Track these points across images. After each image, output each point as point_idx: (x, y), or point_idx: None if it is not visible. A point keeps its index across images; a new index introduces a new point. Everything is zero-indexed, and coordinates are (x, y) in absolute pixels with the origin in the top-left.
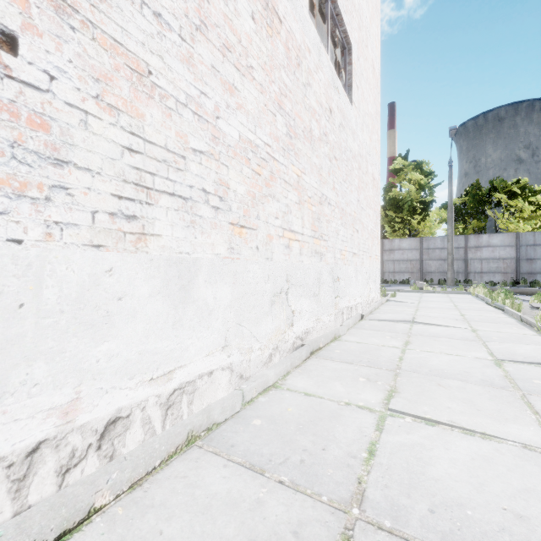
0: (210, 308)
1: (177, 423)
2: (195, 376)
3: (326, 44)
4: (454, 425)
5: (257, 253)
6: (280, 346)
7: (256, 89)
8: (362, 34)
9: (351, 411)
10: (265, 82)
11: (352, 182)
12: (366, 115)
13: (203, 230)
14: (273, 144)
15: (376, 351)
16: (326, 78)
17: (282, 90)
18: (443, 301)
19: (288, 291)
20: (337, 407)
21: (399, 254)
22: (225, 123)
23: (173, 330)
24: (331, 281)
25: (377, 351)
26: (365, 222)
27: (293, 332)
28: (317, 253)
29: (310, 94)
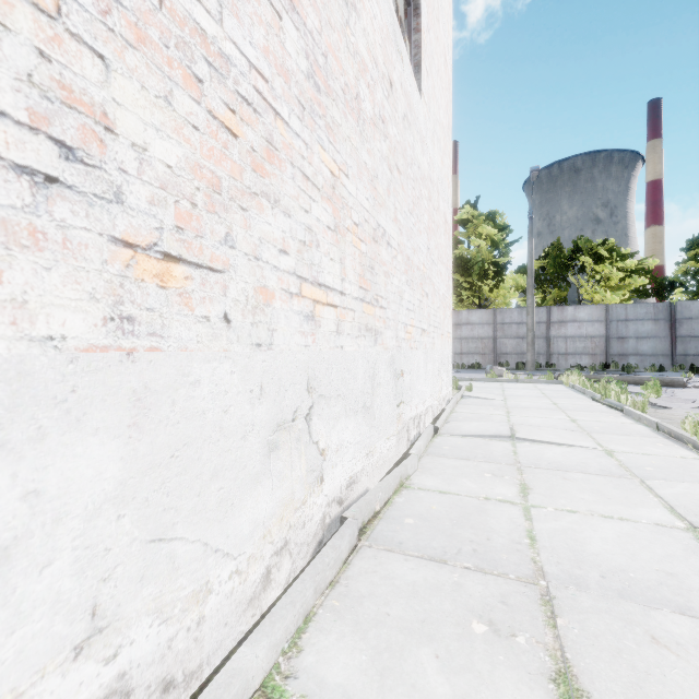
0: (4, 539)
1: None
2: None
3: None
4: None
5: (226, 331)
6: (292, 538)
7: None
8: None
9: None
10: None
11: (421, 217)
12: (437, 123)
13: None
14: (274, 78)
15: (480, 515)
16: (384, 21)
17: None
18: (535, 395)
19: (312, 411)
20: None
21: (467, 330)
22: None
23: None
24: (392, 377)
25: (481, 515)
26: (436, 283)
27: (323, 495)
28: (369, 330)
29: (357, 28)
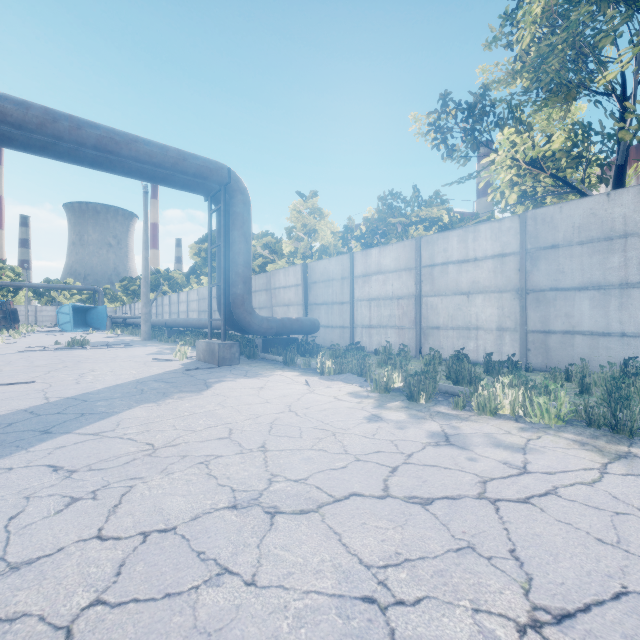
0: None
1: None
2: None
3: None
4: None
5: None
6: None
7: None
8: None
9: None
10: None
11: None
12: None
13: None
14: None
15: None
16: None
17: None
18: None
19: None
20: None
21: None
22: None
23: None
24: None
25: None
26: None
27: None
28: None
29: None
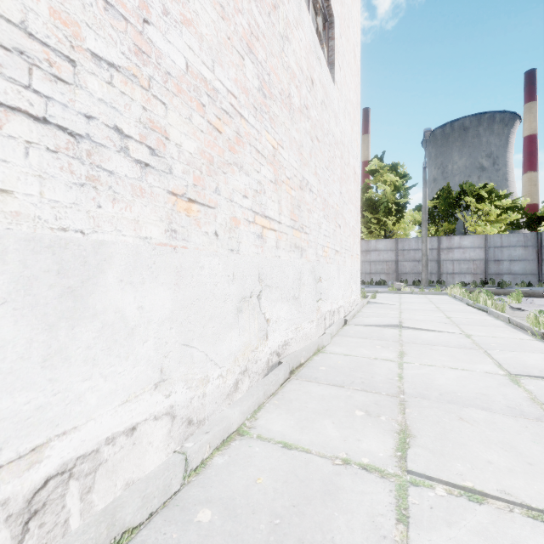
0: (132, 325)
1: (53, 537)
2: (99, 442)
3: (307, 6)
4: (512, 501)
5: (216, 241)
6: (250, 367)
7: (214, 9)
8: (344, 11)
9: (353, 477)
10: (227, 6)
11: (335, 171)
12: (348, 101)
13: (116, 195)
14: (240, 95)
15: (369, 366)
16: (307, 40)
17: (253, 30)
18: (423, 302)
19: (261, 294)
20: (332, 471)
21: (375, 255)
22: (160, 36)
23: (44, 371)
24: (313, 281)
25: (370, 366)
26: (347, 218)
27: (268, 347)
28: (297, 247)
29: (289, 51)
